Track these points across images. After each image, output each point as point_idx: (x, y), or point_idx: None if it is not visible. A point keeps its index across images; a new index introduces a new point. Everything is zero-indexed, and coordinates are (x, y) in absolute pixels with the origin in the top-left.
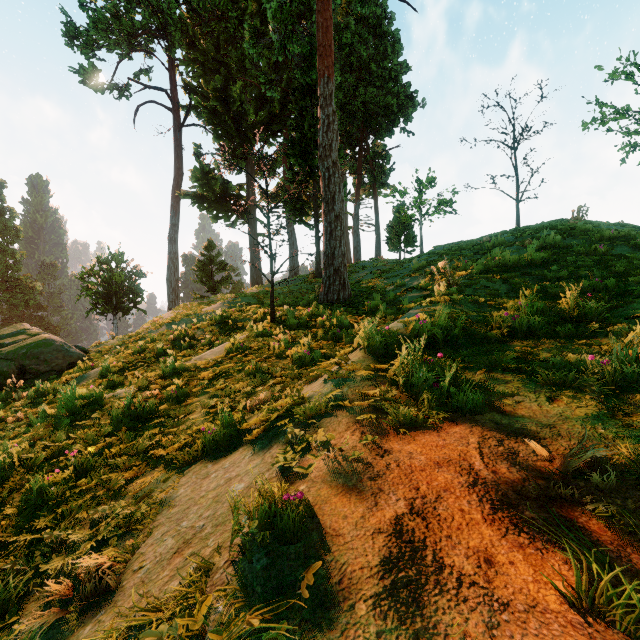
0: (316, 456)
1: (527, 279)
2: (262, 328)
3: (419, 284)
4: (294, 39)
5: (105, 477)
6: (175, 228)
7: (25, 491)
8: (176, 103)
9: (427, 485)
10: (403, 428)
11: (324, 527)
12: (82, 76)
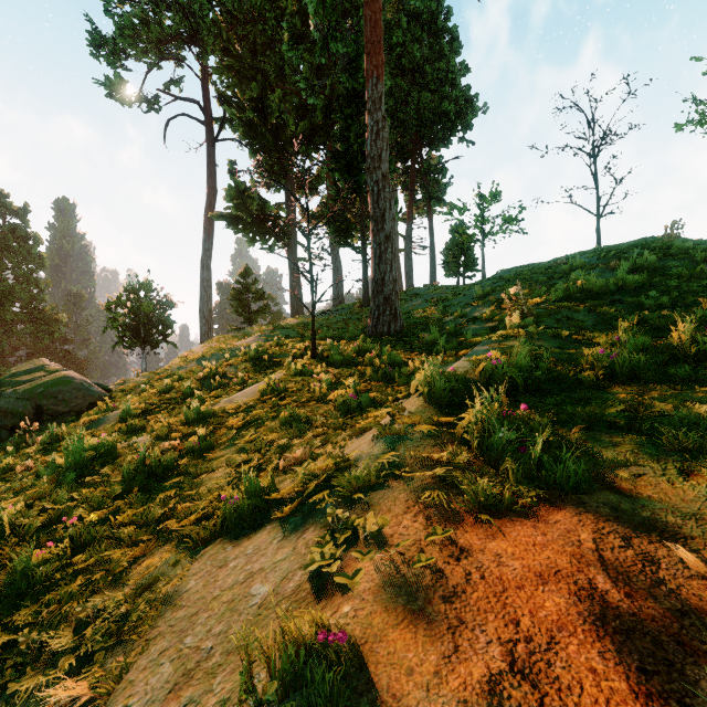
0: (365, 554)
1: (619, 308)
2: (301, 366)
3: (483, 314)
4: (338, 37)
5: (107, 553)
6: (208, 253)
7: (9, 570)
8: (209, 116)
9: (530, 616)
10: (483, 513)
11: (379, 689)
12: (108, 88)
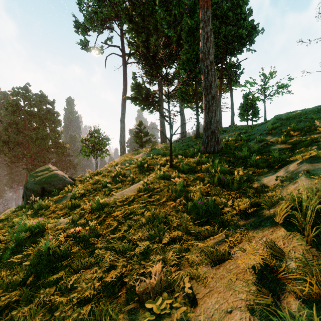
0: None
1: None
2: (163, 172)
3: (279, 139)
4: None
5: None
6: (123, 115)
7: None
8: (124, 52)
9: None
10: None
11: None
12: (81, 45)
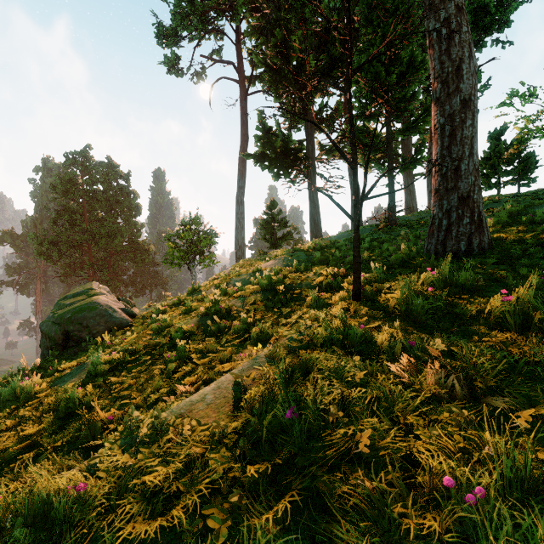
0: None
1: None
2: (343, 322)
3: None
4: None
5: None
6: (241, 190)
7: None
8: (242, 74)
9: None
10: None
11: None
12: (167, 65)
